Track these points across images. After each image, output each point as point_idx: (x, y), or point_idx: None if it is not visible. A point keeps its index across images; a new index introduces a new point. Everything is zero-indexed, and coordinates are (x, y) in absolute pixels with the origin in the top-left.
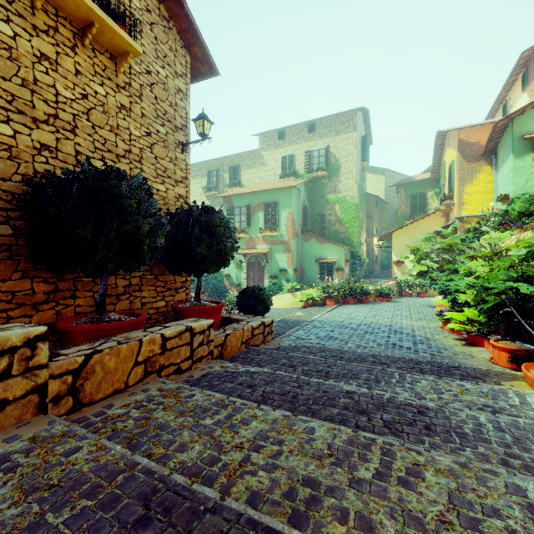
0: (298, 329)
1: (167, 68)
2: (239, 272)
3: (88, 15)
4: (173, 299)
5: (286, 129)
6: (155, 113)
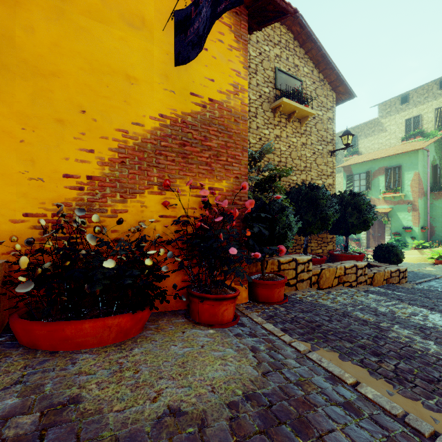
0: (429, 279)
1: (322, 109)
2: None
3: (293, 109)
4: (326, 249)
5: (410, 92)
6: (317, 139)
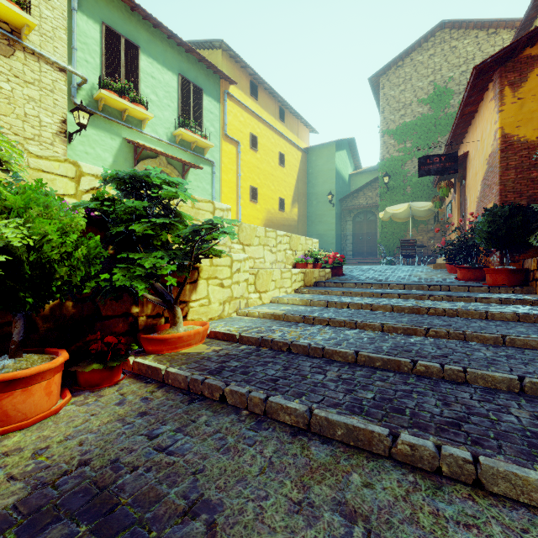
0: None
1: None
2: None
3: None
4: None
5: None
6: None
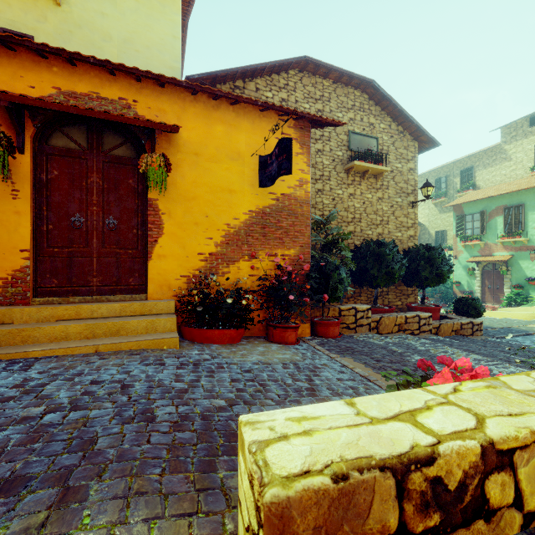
0: (517, 335)
1: (402, 161)
2: (471, 279)
3: (367, 169)
4: (406, 301)
5: None
6: (395, 192)
